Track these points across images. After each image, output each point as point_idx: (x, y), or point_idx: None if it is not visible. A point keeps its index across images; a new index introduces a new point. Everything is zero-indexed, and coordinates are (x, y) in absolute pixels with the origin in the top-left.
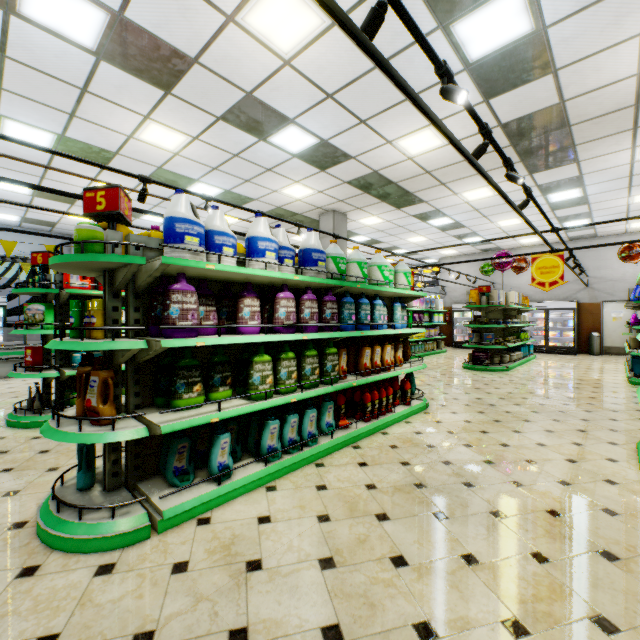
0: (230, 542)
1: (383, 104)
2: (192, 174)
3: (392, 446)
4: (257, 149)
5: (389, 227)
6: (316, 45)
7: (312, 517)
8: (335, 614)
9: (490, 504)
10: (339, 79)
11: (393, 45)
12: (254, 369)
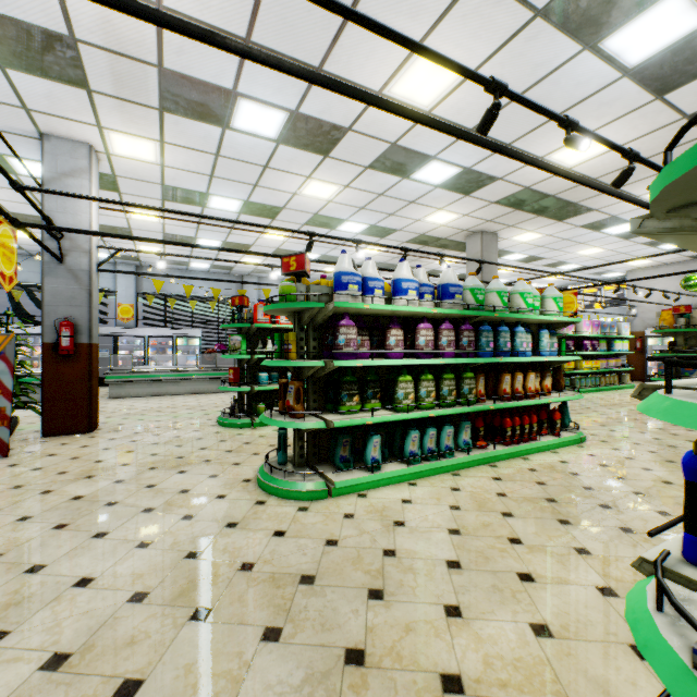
0: (381, 509)
1: (529, 126)
2: (342, 215)
3: (530, 469)
4: (400, 186)
5: (550, 241)
6: (455, 94)
7: (445, 505)
8: (457, 556)
9: (622, 522)
10: (479, 115)
11: (534, 75)
12: (398, 387)
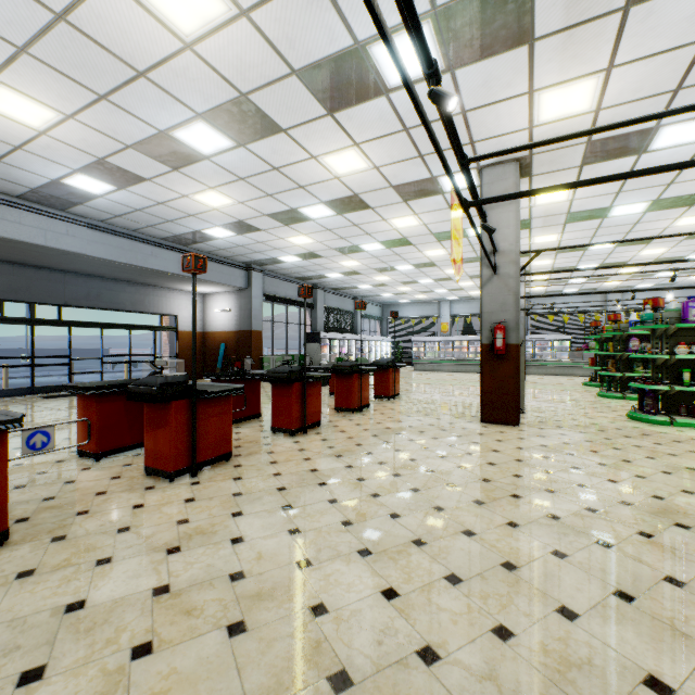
0: None
1: None
2: (680, 255)
3: None
4: None
5: None
6: None
7: None
8: None
9: None
10: None
11: None
12: None
